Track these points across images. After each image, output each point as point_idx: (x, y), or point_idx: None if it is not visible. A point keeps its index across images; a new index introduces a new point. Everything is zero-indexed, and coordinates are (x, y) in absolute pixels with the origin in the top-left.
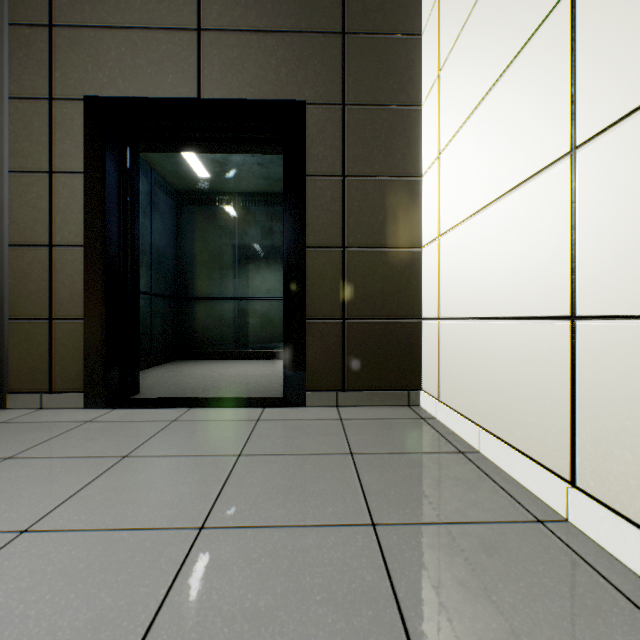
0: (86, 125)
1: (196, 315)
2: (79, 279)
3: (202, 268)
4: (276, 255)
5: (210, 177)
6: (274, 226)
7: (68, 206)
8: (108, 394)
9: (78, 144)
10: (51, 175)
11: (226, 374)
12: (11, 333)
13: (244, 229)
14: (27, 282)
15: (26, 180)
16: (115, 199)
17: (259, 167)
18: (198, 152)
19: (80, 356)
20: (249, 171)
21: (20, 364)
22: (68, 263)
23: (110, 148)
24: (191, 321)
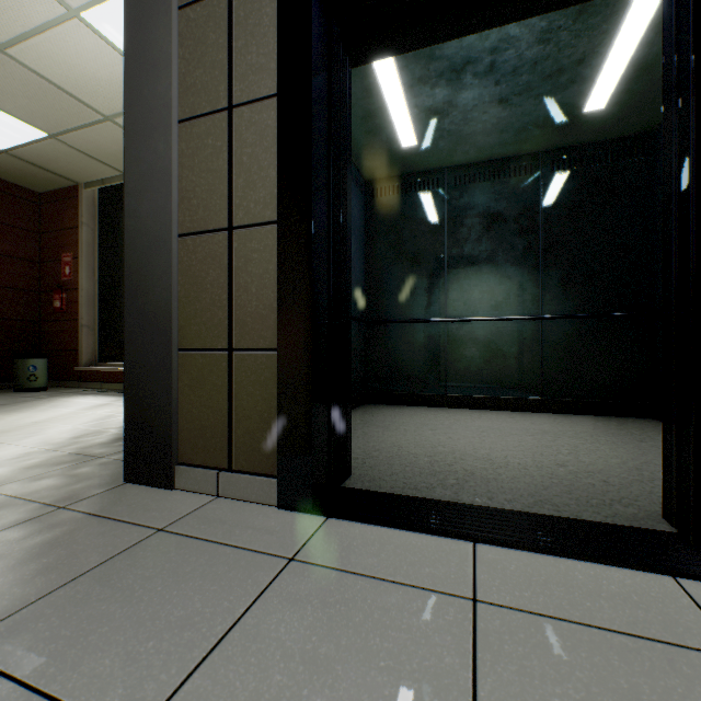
0: (280, 6)
1: (389, 344)
2: (269, 281)
3: (397, 280)
4: (507, 252)
5: (415, 146)
6: (504, 208)
7: (253, 158)
8: (314, 486)
9: (268, 48)
10: (230, 113)
11: (459, 438)
12: (180, 371)
13: (457, 219)
14: (199, 291)
15: (198, 130)
16: (322, 136)
17: (498, 108)
18: (453, 36)
19: (270, 414)
20: (478, 120)
21: (191, 420)
22: (253, 255)
23: (316, 40)
24: (383, 352)
